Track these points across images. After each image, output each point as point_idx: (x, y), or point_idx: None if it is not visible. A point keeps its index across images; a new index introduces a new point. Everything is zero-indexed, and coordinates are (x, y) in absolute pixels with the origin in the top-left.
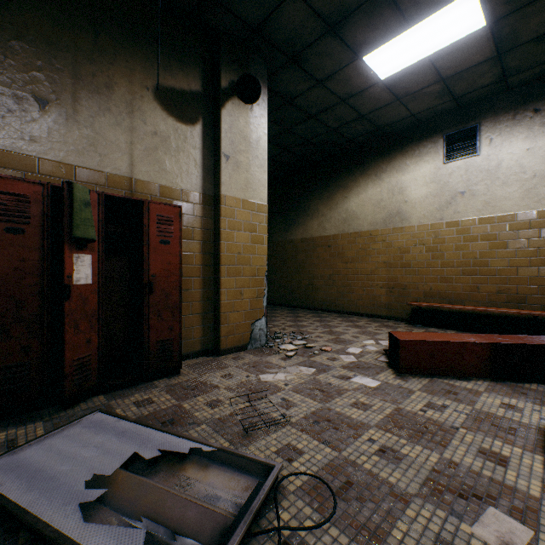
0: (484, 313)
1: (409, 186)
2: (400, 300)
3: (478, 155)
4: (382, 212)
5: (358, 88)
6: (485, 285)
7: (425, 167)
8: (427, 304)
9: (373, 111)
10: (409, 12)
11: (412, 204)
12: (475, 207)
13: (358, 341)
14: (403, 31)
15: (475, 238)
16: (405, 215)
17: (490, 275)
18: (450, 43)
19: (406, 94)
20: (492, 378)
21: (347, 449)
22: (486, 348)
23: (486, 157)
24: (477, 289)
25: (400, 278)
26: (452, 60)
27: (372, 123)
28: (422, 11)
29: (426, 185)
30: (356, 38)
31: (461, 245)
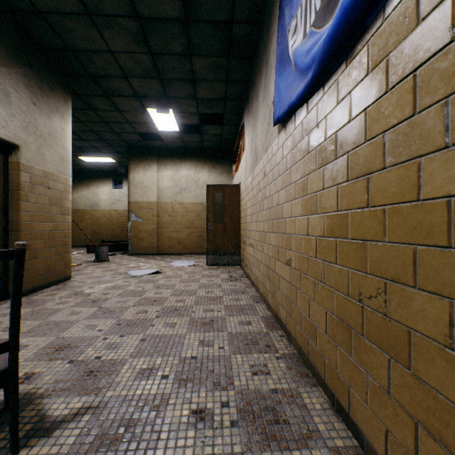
0: (125, 241)
1: (101, 193)
2: (97, 238)
3: (123, 189)
4: (90, 202)
5: (78, 160)
6: (125, 232)
7: (107, 188)
8: (106, 239)
9: (85, 165)
10: (93, 156)
11: (102, 201)
12: (122, 206)
13: (78, 251)
14: (92, 157)
15: (122, 216)
16: (99, 205)
17: (127, 228)
18: (108, 161)
19: (97, 165)
20: (113, 252)
21: (74, 258)
22: (111, 245)
23: (125, 190)
24: (123, 233)
25: (97, 230)
26: (110, 164)
27: (85, 167)
28: (97, 156)
29: (107, 195)
30: (77, 154)
31: (119, 218)
